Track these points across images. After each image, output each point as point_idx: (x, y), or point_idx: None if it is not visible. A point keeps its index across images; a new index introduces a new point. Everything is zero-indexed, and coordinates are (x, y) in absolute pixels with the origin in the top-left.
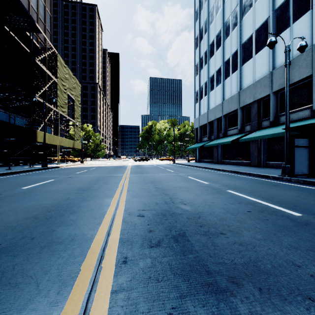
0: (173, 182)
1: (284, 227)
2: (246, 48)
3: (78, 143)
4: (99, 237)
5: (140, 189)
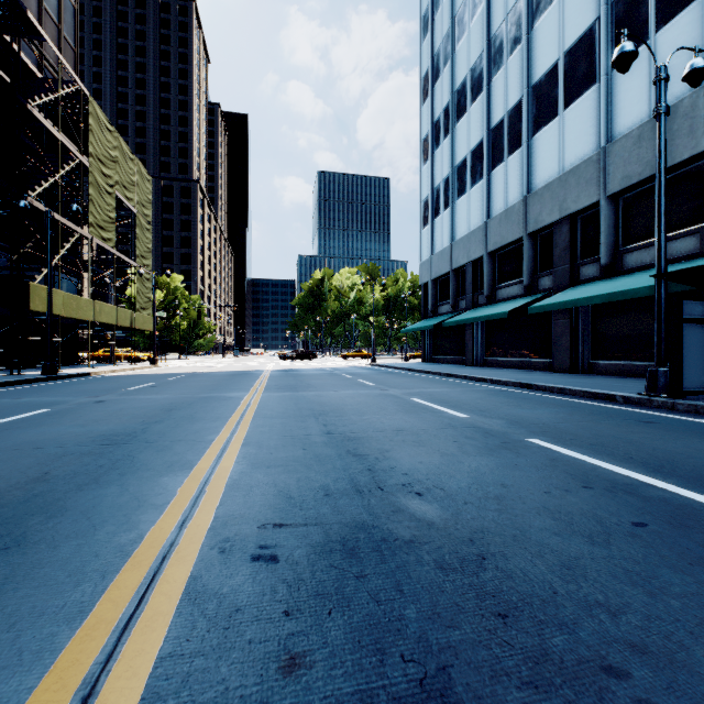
0: (375, 415)
1: None
2: (542, 96)
3: (143, 317)
4: None
5: (281, 439)
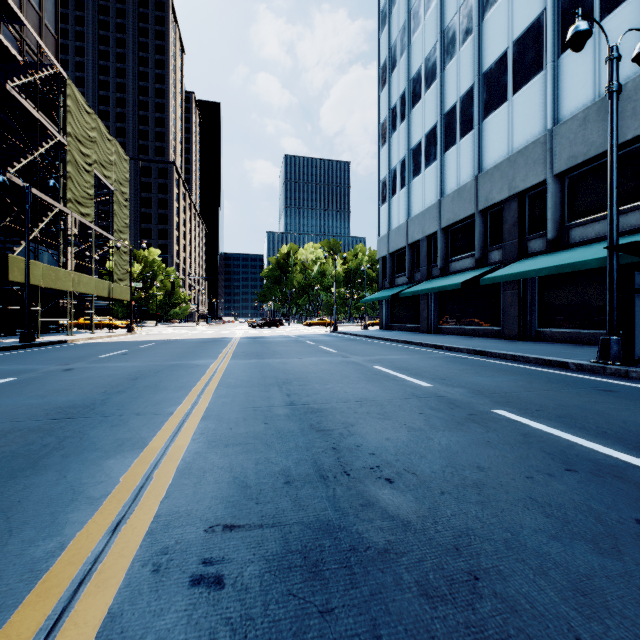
0: (338, 384)
1: None
2: (492, 83)
3: (121, 288)
4: None
5: (242, 411)
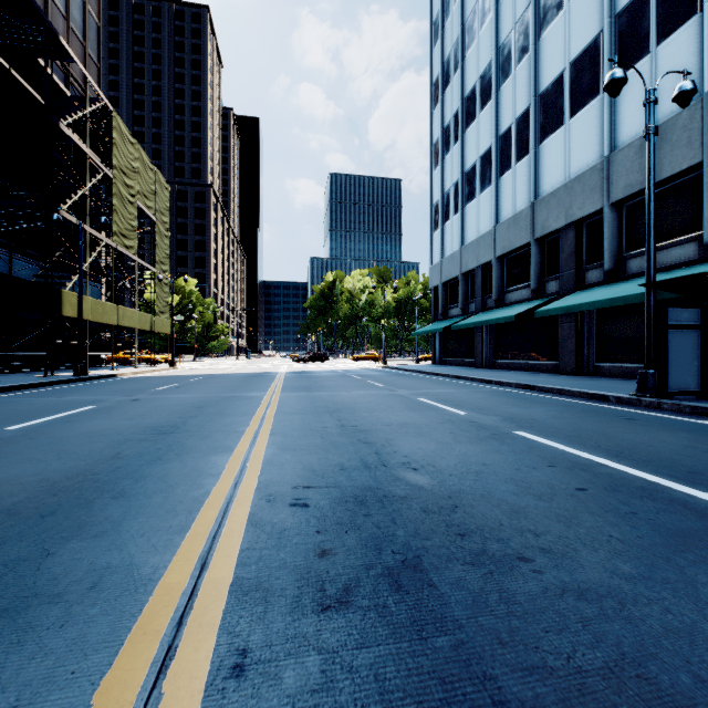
0: (383, 412)
1: (686, 535)
2: (549, 105)
3: (162, 321)
4: (173, 578)
5: (302, 430)
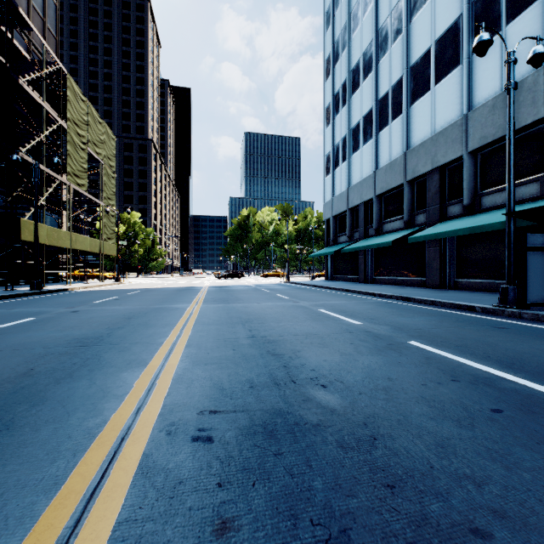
0: (289, 322)
1: None
2: (418, 74)
3: (109, 245)
4: None
5: (216, 341)
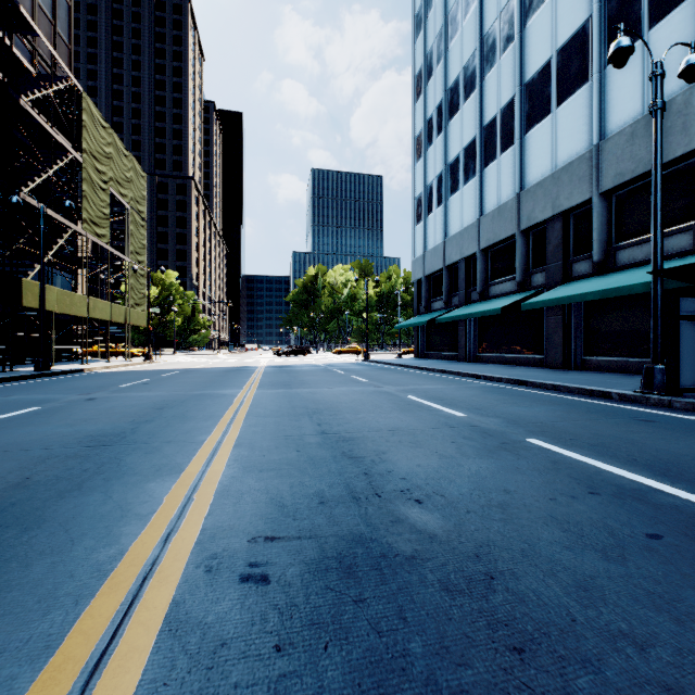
0: (370, 414)
1: None
2: (535, 94)
3: (138, 313)
4: None
5: (274, 439)
